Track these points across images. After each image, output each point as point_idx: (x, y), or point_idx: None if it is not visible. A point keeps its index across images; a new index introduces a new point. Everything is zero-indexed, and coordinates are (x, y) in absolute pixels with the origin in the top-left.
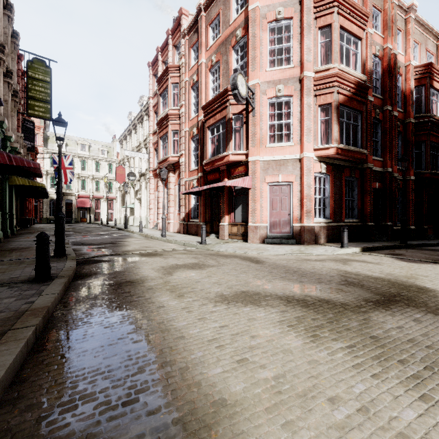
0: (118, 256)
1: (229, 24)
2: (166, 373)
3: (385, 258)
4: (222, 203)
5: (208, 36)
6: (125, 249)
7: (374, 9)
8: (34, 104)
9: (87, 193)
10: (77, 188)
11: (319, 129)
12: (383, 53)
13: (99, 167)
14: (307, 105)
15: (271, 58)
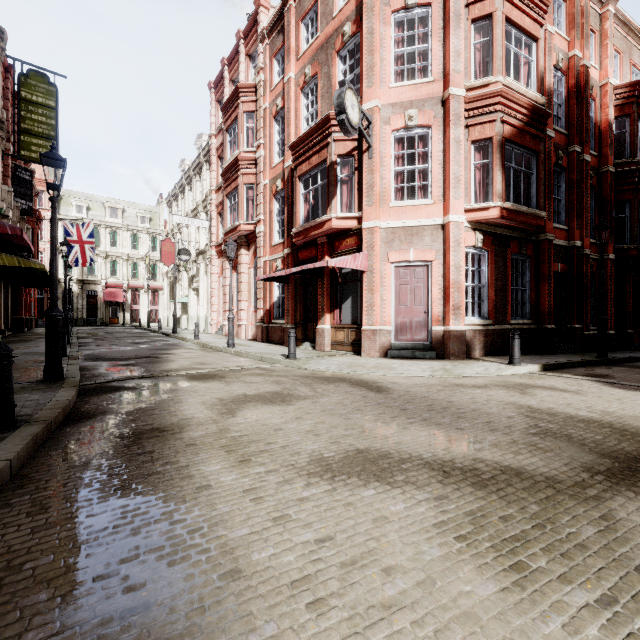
0: (151, 380)
1: (332, 17)
2: None
3: (585, 382)
4: (321, 294)
5: (299, 37)
6: (167, 367)
7: None
8: (30, 142)
9: (119, 280)
10: (104, 274)
11: (472, 179)
12: (568, 65)
13: (137, 241)
14: (455, 141)
15: (398, 68)
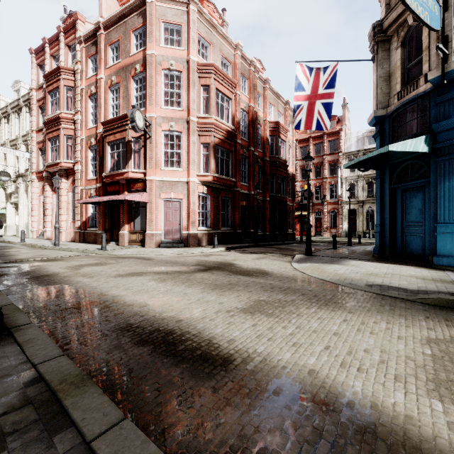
0: (15, 263)
1: (129, 55)
2: (92, 295)
3: (234, 252)
4: (122, 213)
5: (107, 54)
6: (17, 258)
7: (243, 76)
8: None
9: None
10: None
11: (202, 161)
12: (249, 109)
13: None
14: (192, 142)
15: (166, 98)
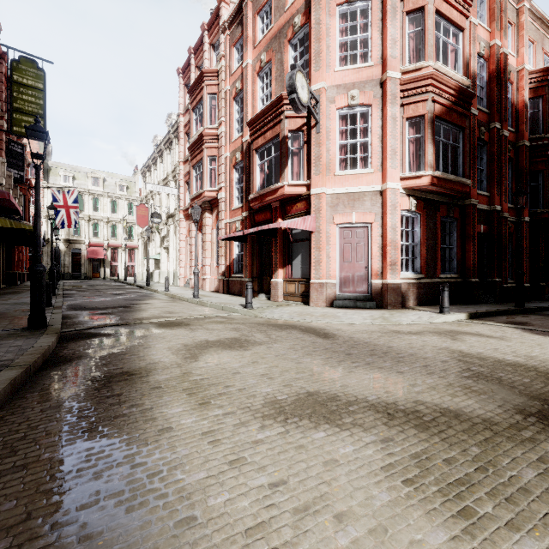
0: (124, 327)
1: (284, 10)
2: None
3: (508, 329)
4: (275, 252)
5: (255, 28)
6: (139, 315)
7: None
8: (21, 119)
9: (100, 240)
10: (87, 235)
11: (407, 151)
12: (490, 53)
13: (116, 206)
14: (391, 118)
15: (342, 54)
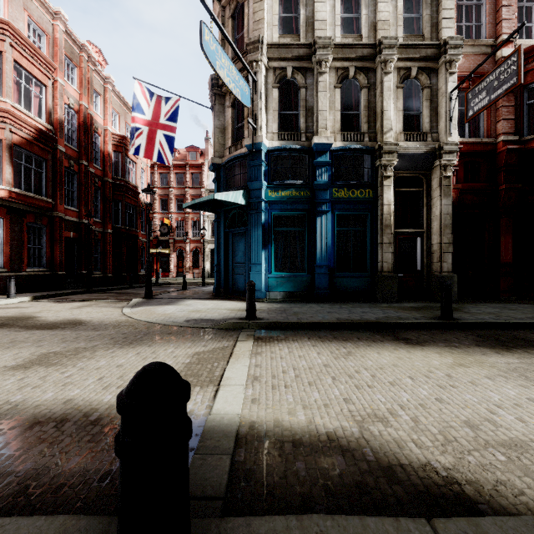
0: None
1: None
2: None
3: (45, 302)
4: None
5: None
6: None
7: (69, 60)
8: None
9: None
10: None
11: None
12: (80, 109)
13: None
14: None
15: None
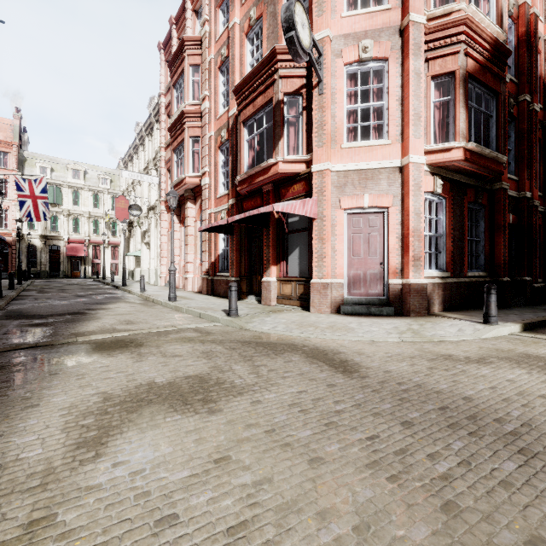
0: (40, 352)
1: None
2: None
3: None
4: (266, 245)
5: None
6: (82, 328)
7: None
8: None
9: (81, 236)
10: (66, 230)
11: (432, 119)
12: (518, 13)
13: (98, 201)
14: (415, 73)
15: None
